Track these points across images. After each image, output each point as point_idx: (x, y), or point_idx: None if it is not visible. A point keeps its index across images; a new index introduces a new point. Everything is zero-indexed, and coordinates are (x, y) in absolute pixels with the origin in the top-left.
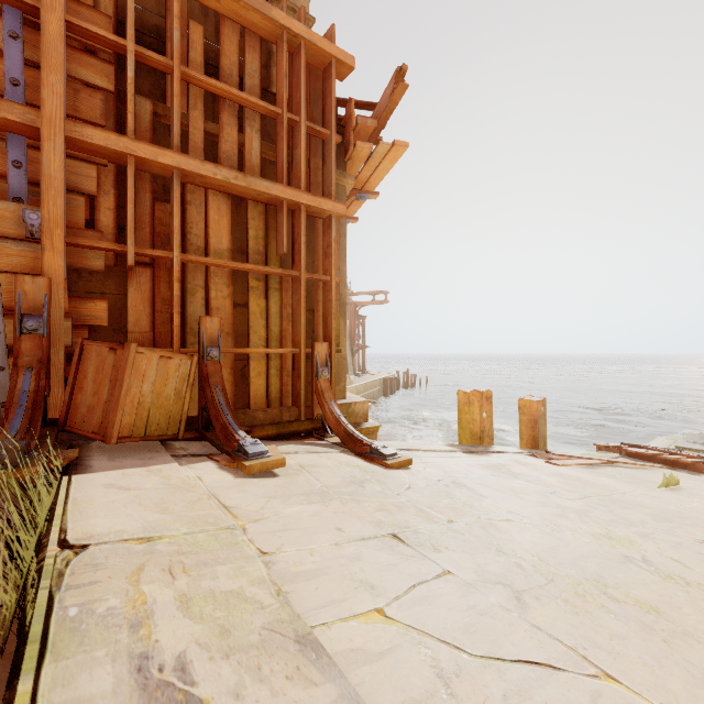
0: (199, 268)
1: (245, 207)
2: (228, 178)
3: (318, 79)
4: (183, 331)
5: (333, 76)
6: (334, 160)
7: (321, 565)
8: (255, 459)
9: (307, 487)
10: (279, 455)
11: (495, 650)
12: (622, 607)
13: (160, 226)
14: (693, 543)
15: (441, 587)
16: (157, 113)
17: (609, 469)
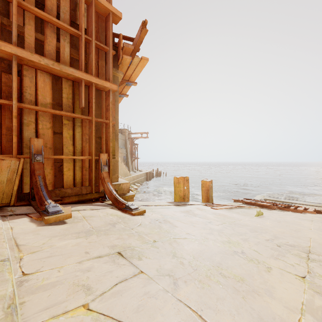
0: (31, 112)
1: (61, 81)
2: (48, 64)
3: (103, 21)
4: (21, 146)
5: (110, 20)
6: (111, 62)
7: (61, 278)
8: (53, 215)
9: (80, 229)
10: (68, 212)
11: (150, 321)
12: (226, 280)
13: (5, 86)
14: (264, 241)
15: (133, 283)
16: (3, 23)
17: (237, 209)
